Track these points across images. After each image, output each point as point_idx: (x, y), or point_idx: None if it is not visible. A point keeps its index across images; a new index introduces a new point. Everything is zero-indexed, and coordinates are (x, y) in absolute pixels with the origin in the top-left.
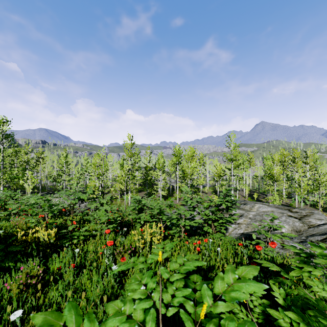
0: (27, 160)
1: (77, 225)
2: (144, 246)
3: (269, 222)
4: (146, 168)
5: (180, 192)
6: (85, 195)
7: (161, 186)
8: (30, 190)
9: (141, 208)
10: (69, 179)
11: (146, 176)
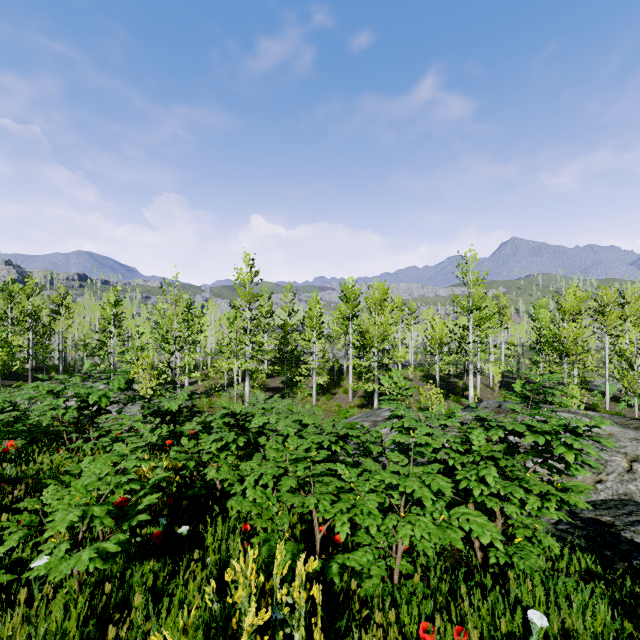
0: (30, 309)
1: None
2: None
3: (623, 472)
4: (285, 328)
5: (356, 378)
6: (102, 395)
7: (315, 366)
8: None
9: (250, 442)
10: (121, 350)
11: (284, 343)
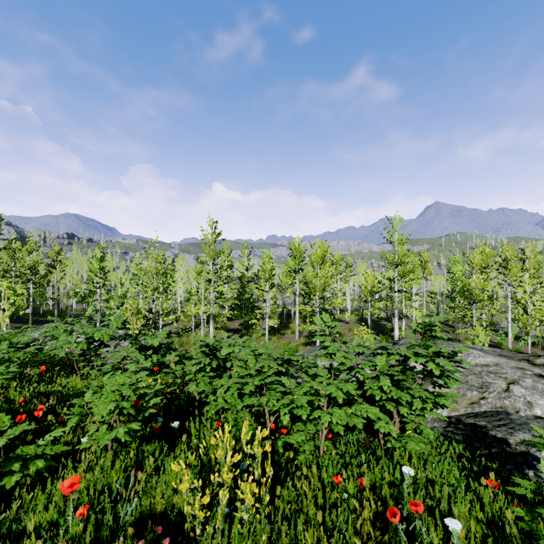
0: (31, 264)
1: (29, 427)
2: (214, 497)
3: (501, 391)
4: (242, 279)
5: (301, 321)
6: (104, 333)
7: (267, 311)
8: (7, 321)
9: (220, 366)
10: (106, 297)
11: (241, 292)
